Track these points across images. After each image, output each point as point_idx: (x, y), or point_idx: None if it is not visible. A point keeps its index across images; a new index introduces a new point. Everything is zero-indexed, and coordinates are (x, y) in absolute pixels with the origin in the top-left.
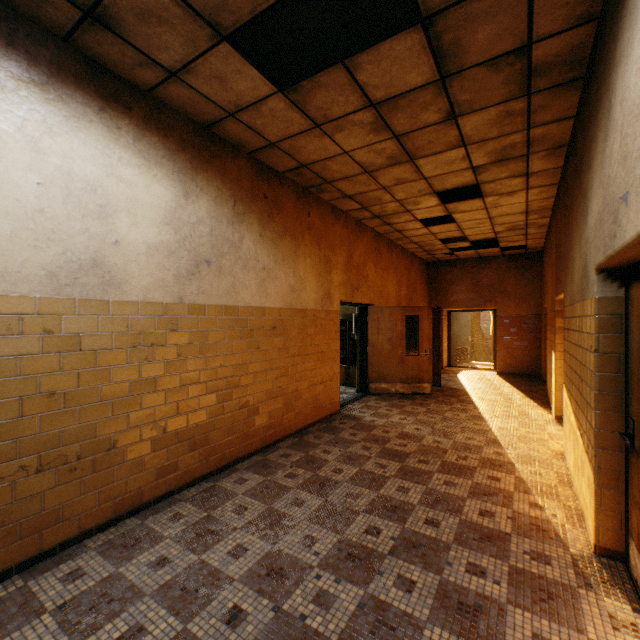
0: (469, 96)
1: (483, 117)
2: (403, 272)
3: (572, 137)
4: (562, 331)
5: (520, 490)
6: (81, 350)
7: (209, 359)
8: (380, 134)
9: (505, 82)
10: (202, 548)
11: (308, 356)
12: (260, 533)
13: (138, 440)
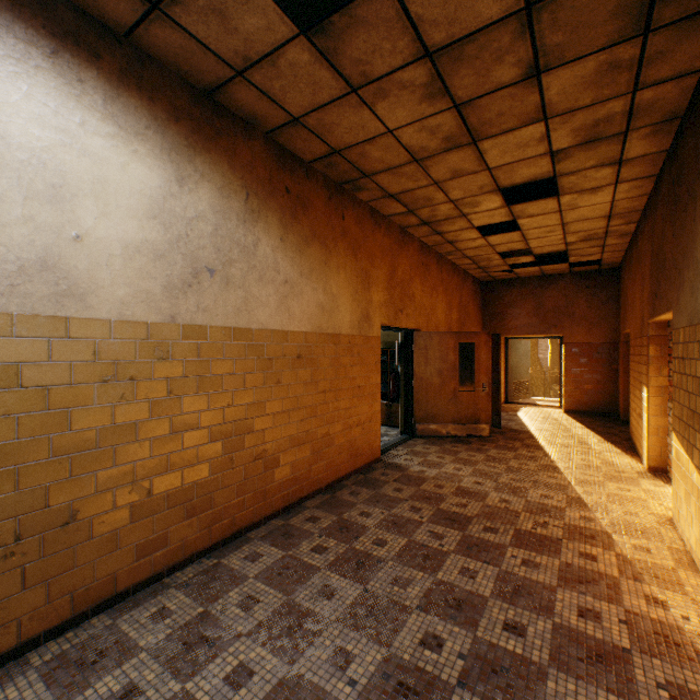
0: (562, 37)
1: (576, 73)
2: (454, 292)
3: (696, 100)
4: (657, 361)
5: (627, 575)
6: (22, 386)
7: (212, 397)
8: (436, 102)
9: (616, 12)
10: (189, 669)
11: (342, 392)
12: (273, 644)
13: (110, 508)
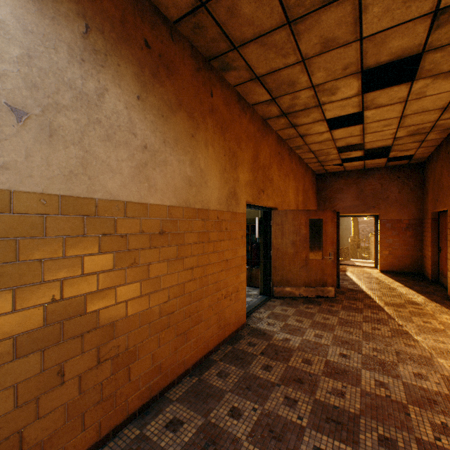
0: None
1: None
2: (300, 180)
3: None
4: None
5: None
6: None
7: (21, 292)
8: None
9: None
10: None
11: (210, 267)
12: None
13: None
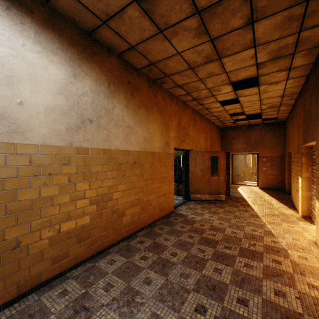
0: (266, 2)
1: (271, 22)
2: (208, 132)
3: None
4: (306, 165)
5: (297, 272)
6: None
7: (91, 183)
8: (201, 38)
9: None
10: None
11: (155, 180)
12: (119, 310)
13: (38, 239)
